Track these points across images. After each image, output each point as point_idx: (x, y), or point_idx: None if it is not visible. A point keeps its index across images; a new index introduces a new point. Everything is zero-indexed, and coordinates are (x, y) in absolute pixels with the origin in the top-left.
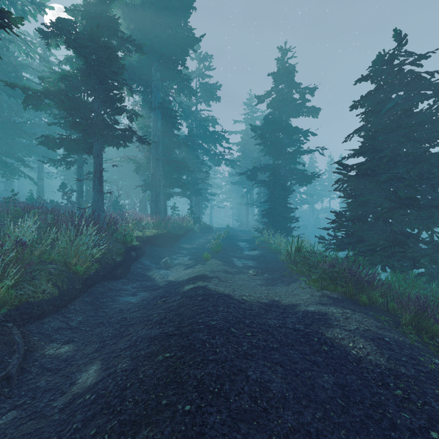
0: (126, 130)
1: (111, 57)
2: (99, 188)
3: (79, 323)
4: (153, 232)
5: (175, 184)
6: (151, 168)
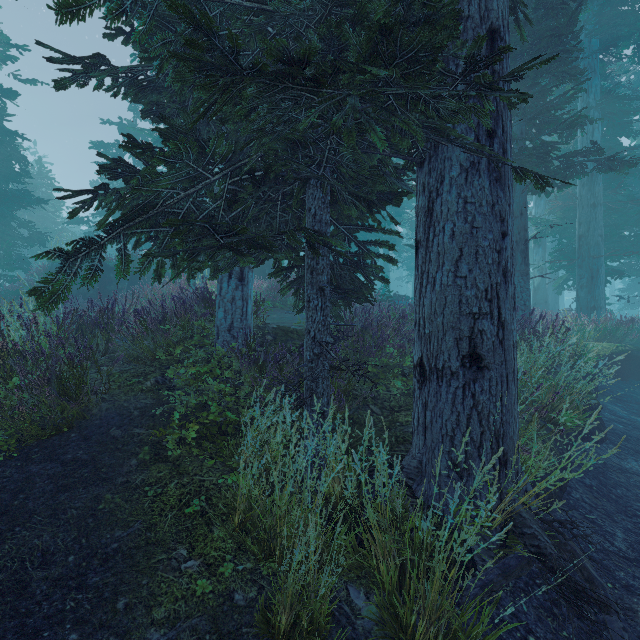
0: (578, 154)
1: (575, 15)
2: (522, 270)
3: (631, 548)
4: (604, 346)
5: (630, 250)
6: (578, 225)
